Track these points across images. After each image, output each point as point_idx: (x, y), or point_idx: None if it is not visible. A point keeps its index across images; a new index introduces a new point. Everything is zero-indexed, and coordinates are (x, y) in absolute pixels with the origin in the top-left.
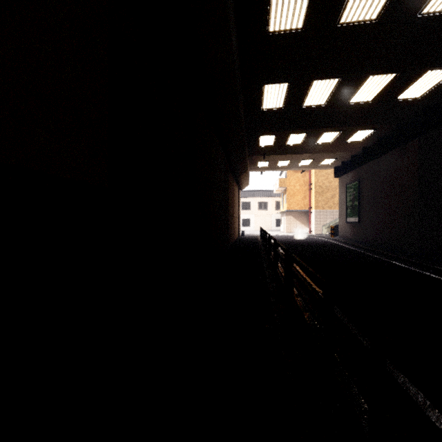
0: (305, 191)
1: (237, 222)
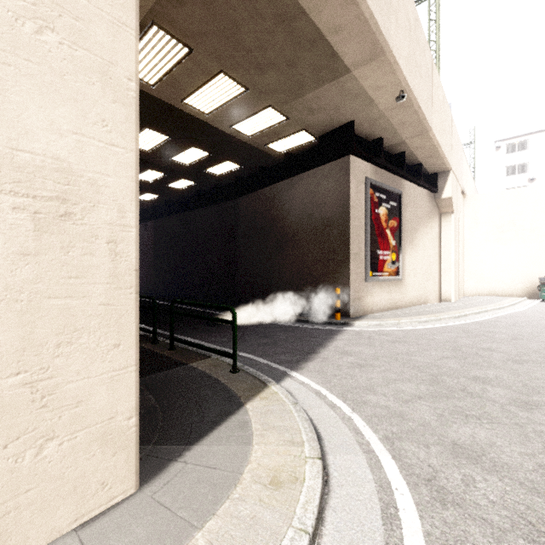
0: None
1: None
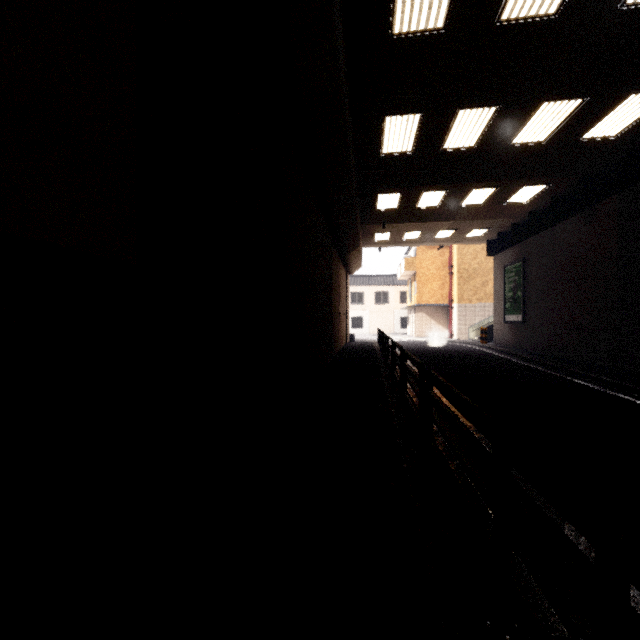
0: (444, 277)
1: (344, 321)
